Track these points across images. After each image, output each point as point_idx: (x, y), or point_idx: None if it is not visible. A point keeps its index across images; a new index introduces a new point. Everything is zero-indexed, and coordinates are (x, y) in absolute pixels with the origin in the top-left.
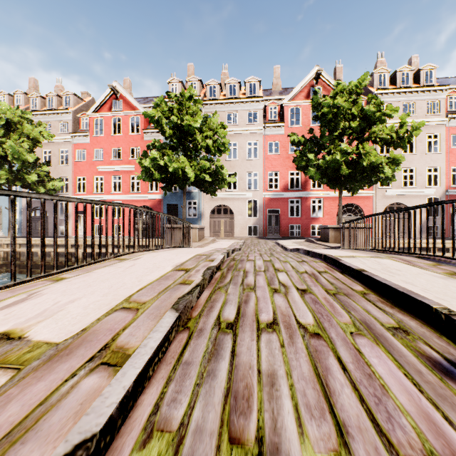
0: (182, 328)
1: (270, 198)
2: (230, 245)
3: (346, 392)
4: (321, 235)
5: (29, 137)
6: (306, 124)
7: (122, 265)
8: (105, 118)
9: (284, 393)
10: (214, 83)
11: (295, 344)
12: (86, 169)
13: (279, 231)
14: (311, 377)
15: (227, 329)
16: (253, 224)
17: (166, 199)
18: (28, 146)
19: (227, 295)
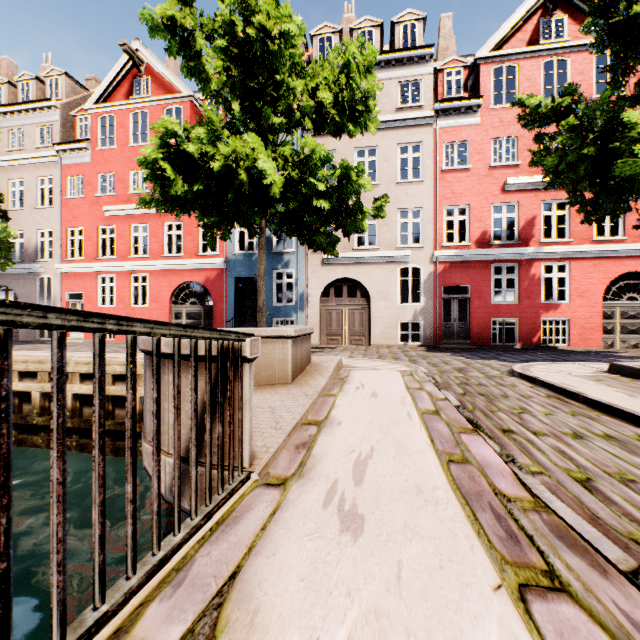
0: None
1: (448, 262)
2: (421, 415)
3: None
4: None
5: None
6: None
7: None
8: (119, 114)
9: None
10: (329, 29)
11: None
12: (84, 212)
13: (468, 332)
14: None
15: None
16: (411, 319)
17: (232, 269)
18: None
19: None
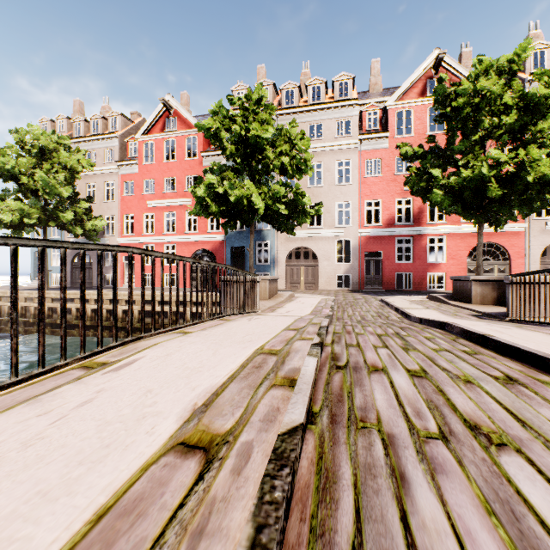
0: None
1: (368, 237)
2: (316, 306)
3: None
4: (455, 291)
5: (67, 168)
6: (421, 132)
7: (65, 398)
8: (157, 141)
9: None
10: (292, 85)
11: None
12: (135, 205)
13: (381, 281)
14: None
15: None
16: (344, 273)
17: (230, 241)
18: (63, 177)
19: None
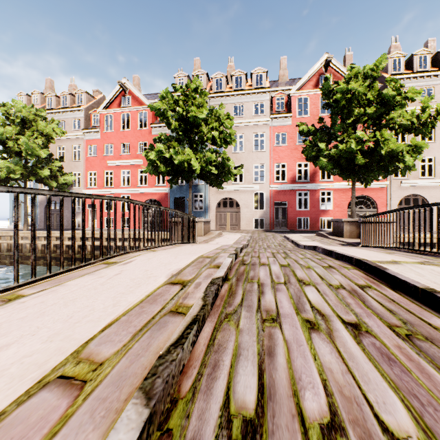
0: (158, 435)
1: (277, 190)
2: (237, 240)
3: None
4: (334, 229)
5: (43, 134)
6: (315, 114)
7: (106, 273)
8: (115, 114)
9: None
10: (220, 75)
11: None
12: (97, 164)
13: (286, 224)
14: None
15: None
16: (259, 217)
17: (173, 193)
18: (41, 142)
19: (239, 334)
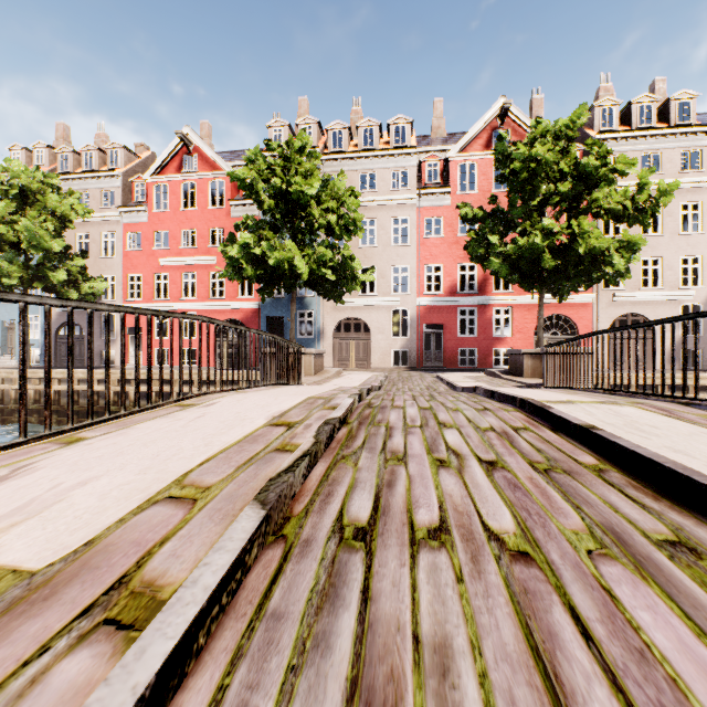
0: (273, 538)
1: (428, 306)
2: (365, 381)
3: (599, 697)
4: (511, 365)
5: (55, 214)
6: (486, 189)
7: (185, 415)
8: (172, 184)
9: (469, 696)
10: (340, 126)
11: (484, 576)
12: (142, 262)
13: (442, 358)
14: (521, 656)
15: (355, 541)
16: (401, 348)
17: (265, 309)
18: (52, 227)
19: (357, 471)
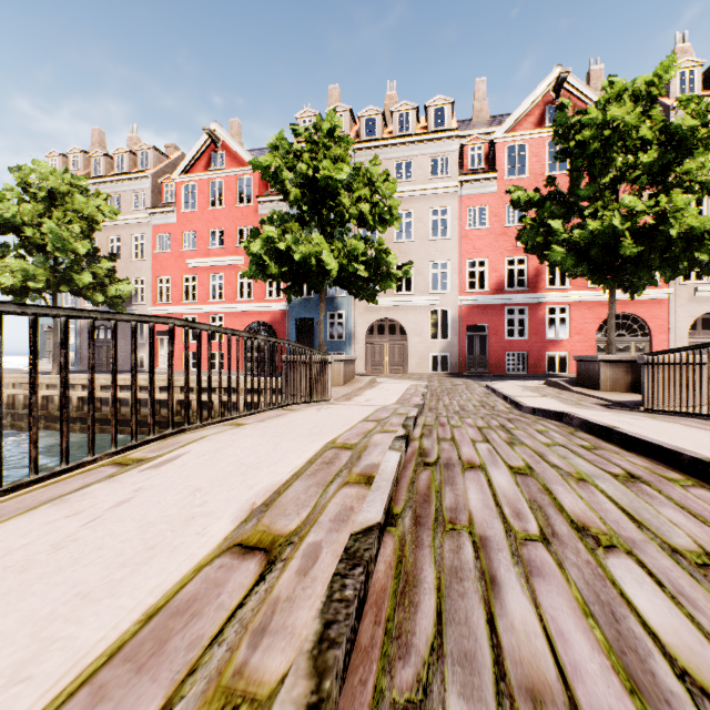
0: None
1: (471, 306)
2: (403, 394)
3: None
4: (580, 374)
5: (84, 216)
6: (538, 172)
7: (98, 497)
8: (200, 182)
9: None
10: (373, 112)
11: None
12: (171, 264)
13: (487, 363)
14: None
15: None
16: (440, 352)
17: (293, 311)
18: (79, 229)
19: None
